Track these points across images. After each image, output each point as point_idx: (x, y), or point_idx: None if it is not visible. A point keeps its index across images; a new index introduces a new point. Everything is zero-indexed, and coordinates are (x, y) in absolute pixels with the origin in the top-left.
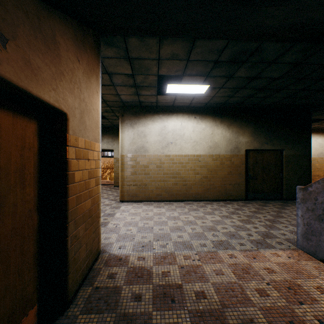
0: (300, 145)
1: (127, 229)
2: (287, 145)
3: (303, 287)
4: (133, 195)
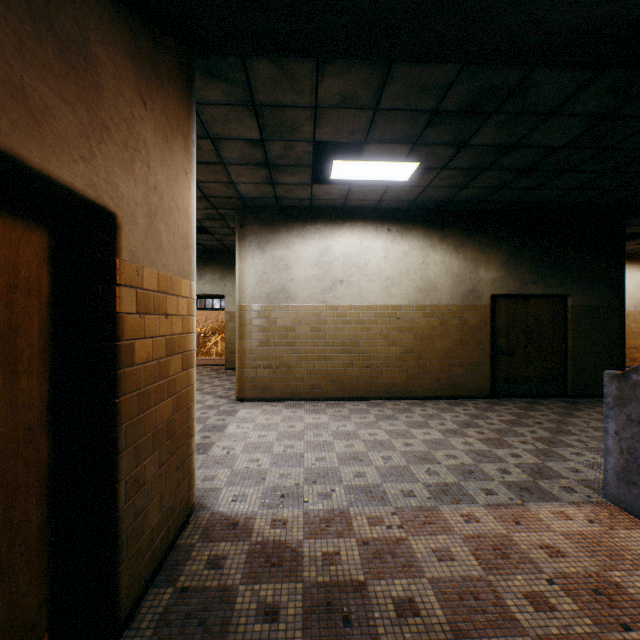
0: (602, 285)
1: (250, 459)
2: (575, 285)
3: (627, 590)
4: (263, 388)
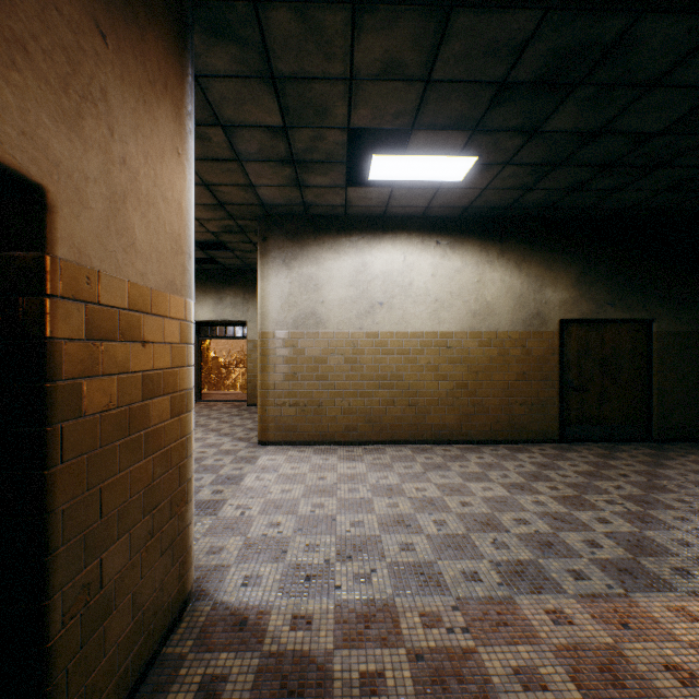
0: (694, 308)
1: (269, 523)
2: (661, 308)
3: None
4: (289, 429)
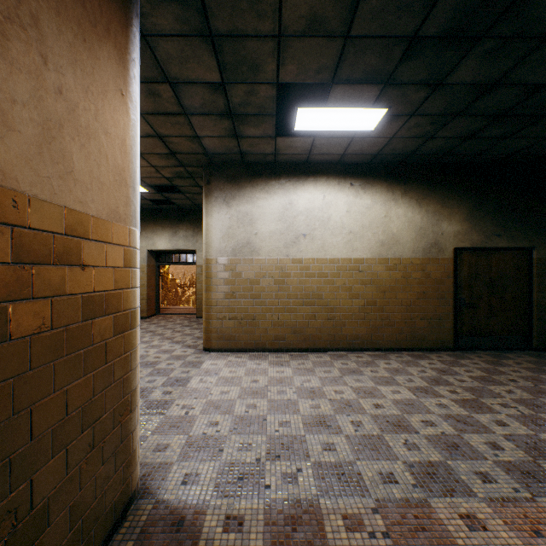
0: None
1: (209, 422)
2: (541, 238)
3: None
4: (229, 338)
